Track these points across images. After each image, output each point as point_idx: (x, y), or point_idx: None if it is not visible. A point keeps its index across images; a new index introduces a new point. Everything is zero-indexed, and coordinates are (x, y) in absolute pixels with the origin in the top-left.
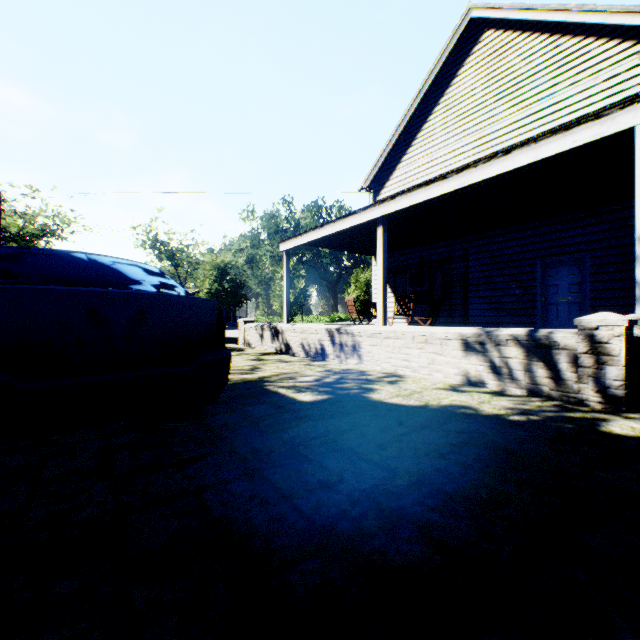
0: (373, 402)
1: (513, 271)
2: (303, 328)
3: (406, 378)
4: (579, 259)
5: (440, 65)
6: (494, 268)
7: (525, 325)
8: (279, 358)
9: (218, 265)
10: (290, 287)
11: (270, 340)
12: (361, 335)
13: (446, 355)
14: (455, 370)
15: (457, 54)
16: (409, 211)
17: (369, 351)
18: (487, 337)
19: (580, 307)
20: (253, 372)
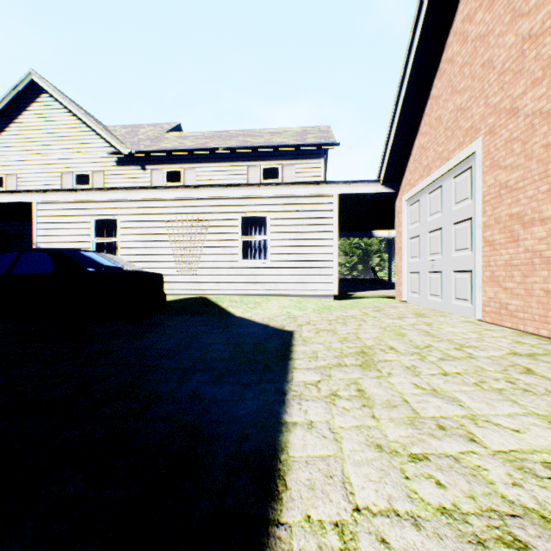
0: None
1: None
2: None
3: None
4: None
5: (12, 97)
6: None
7: None
8: None
9: None
10: None
11: None
12: None
13: None
14: None
15: (28, 95)
16: None
17: None
18: None
19: None
20: None
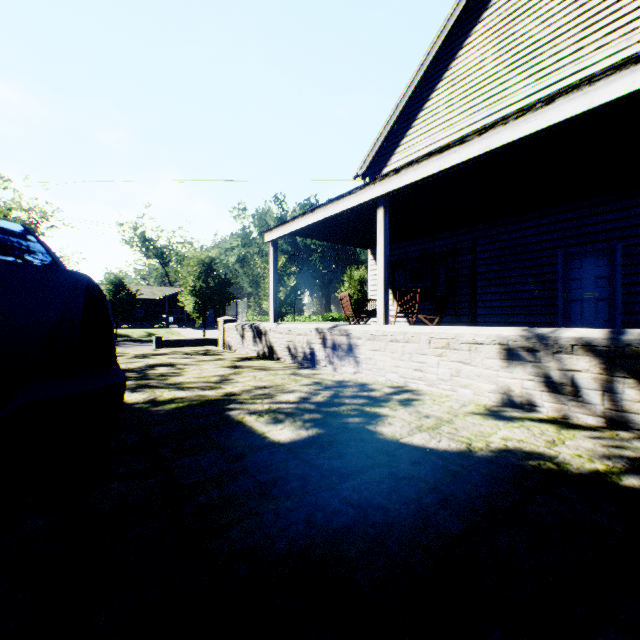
0: (385, 444)
1: (529, 263)
2: (289, 328)
3: (422, 395)
4: (608, 249)
5: (445, 34)
6: (507, 260)
7: (543, 325)
8: (260, 364)
9: (203, 261)
10: (280, 285)
11: (252, 342)
12: (360, 337)
13: (477, 365)
14: (490, 385)
15: (464, 22)
16: (414, 191)
17: (370, 357)
18: (541, 341)
19: (609, 304)
20: (220, 386)
